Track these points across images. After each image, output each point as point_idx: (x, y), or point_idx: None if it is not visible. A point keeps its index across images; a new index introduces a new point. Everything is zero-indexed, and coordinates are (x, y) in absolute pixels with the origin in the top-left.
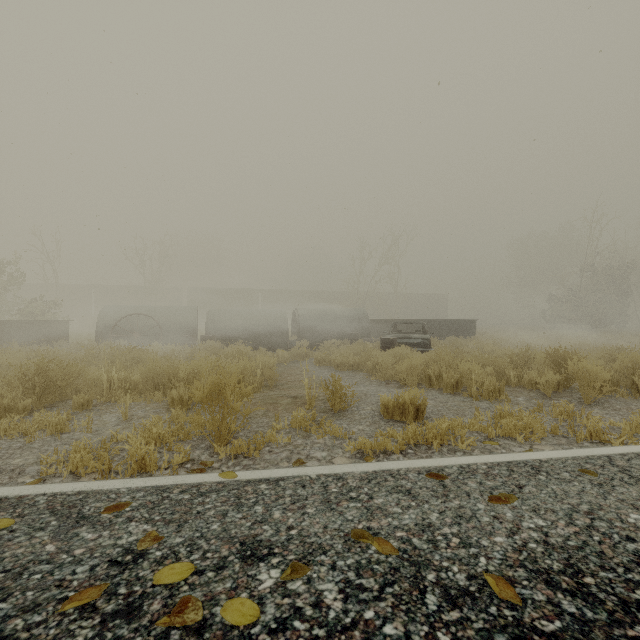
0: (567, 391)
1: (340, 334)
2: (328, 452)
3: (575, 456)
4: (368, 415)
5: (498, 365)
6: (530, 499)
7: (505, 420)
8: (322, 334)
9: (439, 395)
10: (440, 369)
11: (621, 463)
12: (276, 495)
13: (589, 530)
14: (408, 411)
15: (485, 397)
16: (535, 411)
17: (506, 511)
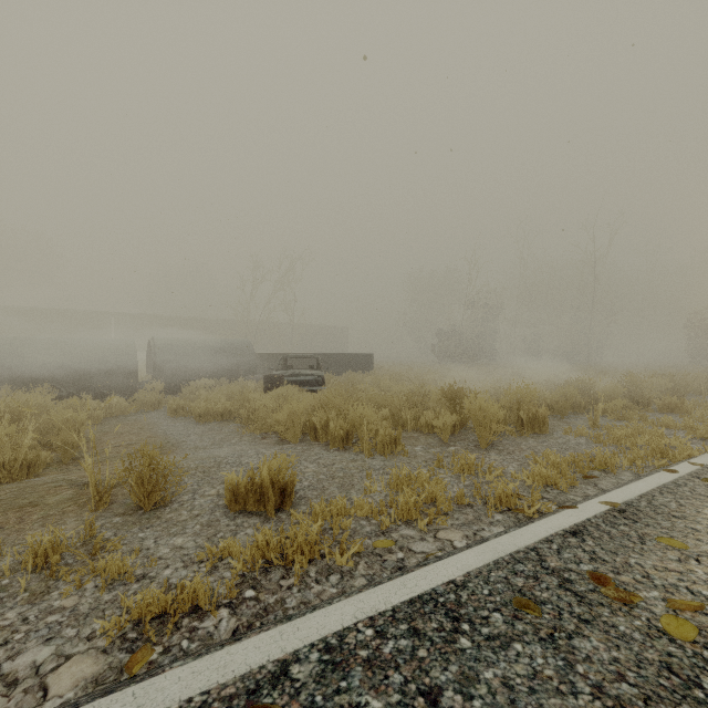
0: (462, 432)
1: (216, 371)
2: (61, 642)
3: (498, 559)
4: (206, 508)
5: (394, 406)
6: None
7: (403, 492)
8: (190, 372)
9: (324, 453)
10: (328, 416)
11: (555, 563)
12: None
13: None
14: (267, 497)
15: (380, 451)
16: (435, 466)
17: None
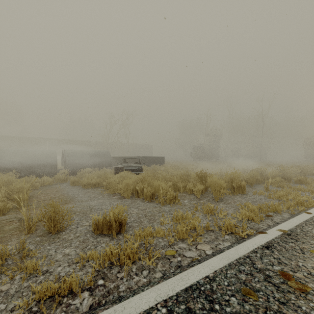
0: (206, 193)
1: (93, 165)
2: None
3: (230, 263)
4: (82, 232)
5: (174, 181)
6: None
7: (179, 224)
8: (81, 165)
9: (142, 203)
10: (144, 186)
11: (260, 265)
12: None
13: None
14: (113, 227)
15: (168, 202)
16: (194, 210)
17: None
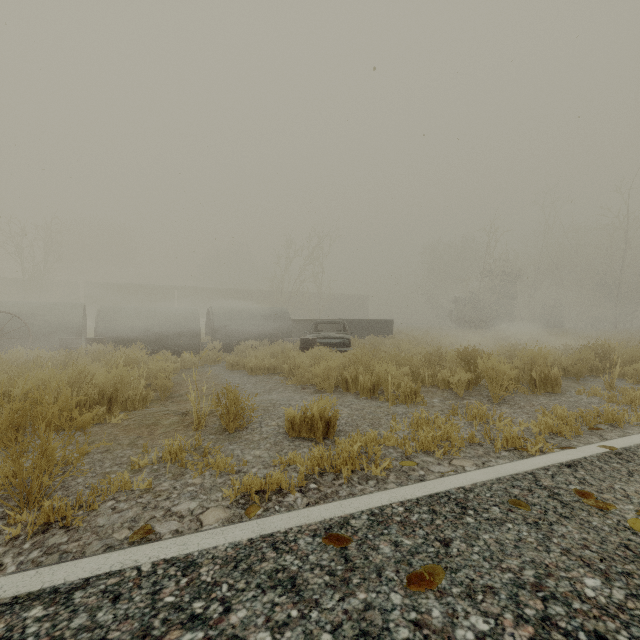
0: (476, 389)
1: (259, 334)
2: (201, 500)
3: (500, 477)
4: (271, 433)
5: (414, 365)
6: (461, 569)
7: (422, 430)
8: (239, 335)
9: (355, 401)
10: (357, 371)
11: (547, 483)
12: (47, 636)
13: (547, 629)
14: (317, 427)
15: (402, 401)
16: (450, 414)
17: (432, 605)
